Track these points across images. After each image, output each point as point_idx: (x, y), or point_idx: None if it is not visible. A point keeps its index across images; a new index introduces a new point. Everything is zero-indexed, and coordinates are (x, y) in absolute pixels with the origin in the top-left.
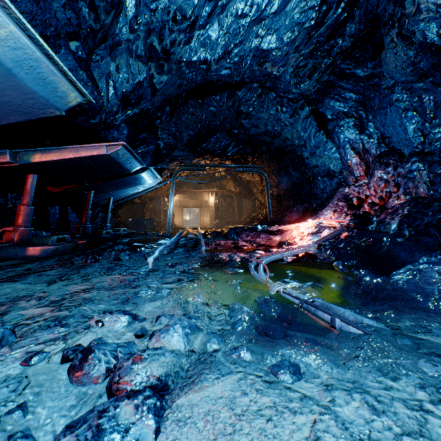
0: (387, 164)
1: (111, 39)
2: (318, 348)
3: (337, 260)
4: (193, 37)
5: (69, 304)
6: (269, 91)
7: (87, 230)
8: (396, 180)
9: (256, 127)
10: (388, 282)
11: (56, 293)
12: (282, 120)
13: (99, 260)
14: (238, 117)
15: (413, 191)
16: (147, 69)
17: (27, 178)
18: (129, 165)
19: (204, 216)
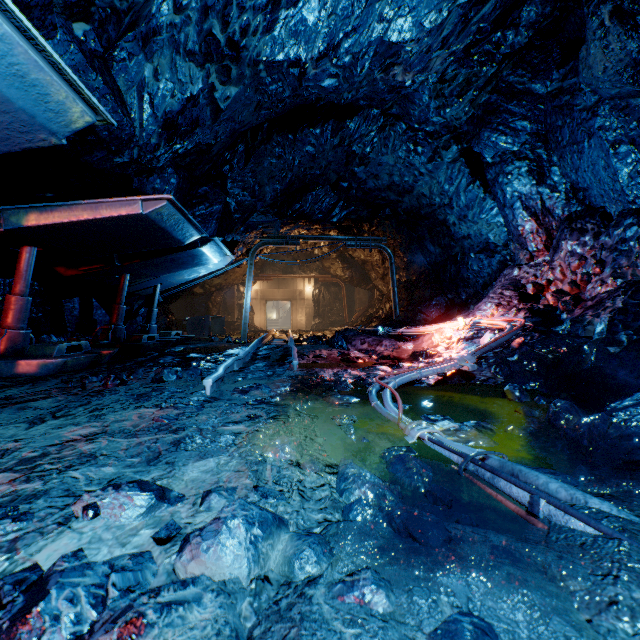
0: (583, 230)
1: (145, 23)
2: (520, 573)
3: (507, 382)
4: (277, 21)
5: (49, 466)
6: (396, 122)
7: (120, 334)
8: (598, 256)
9: (376, 178)
10: (612, 422)
11: (35, 443)
12: (416, 167)
13: (128, 382)
14: (348, 162)
15: (628, 271)
16: (204, 75)
17: (20, 253)
18: (181, 233)
19: (298, 313)
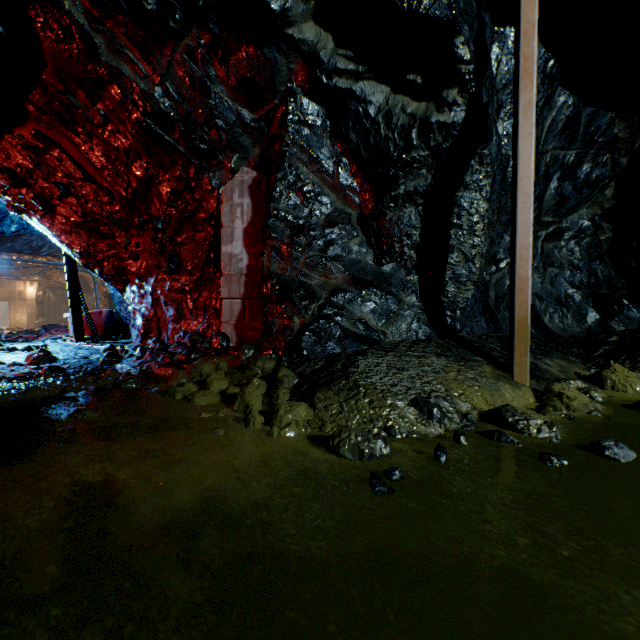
0: None
1: None
2: None
3: None
4: None
5: None
6: None
7: None
8: None
9: None
10: None
11: None
12: None
13: None
14: None
15: None
16: None
17: None
18: None
19: (19, 312)
